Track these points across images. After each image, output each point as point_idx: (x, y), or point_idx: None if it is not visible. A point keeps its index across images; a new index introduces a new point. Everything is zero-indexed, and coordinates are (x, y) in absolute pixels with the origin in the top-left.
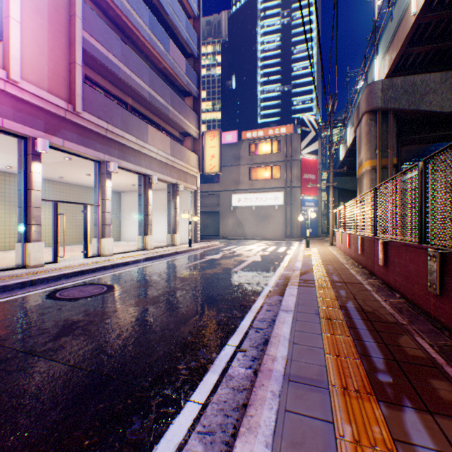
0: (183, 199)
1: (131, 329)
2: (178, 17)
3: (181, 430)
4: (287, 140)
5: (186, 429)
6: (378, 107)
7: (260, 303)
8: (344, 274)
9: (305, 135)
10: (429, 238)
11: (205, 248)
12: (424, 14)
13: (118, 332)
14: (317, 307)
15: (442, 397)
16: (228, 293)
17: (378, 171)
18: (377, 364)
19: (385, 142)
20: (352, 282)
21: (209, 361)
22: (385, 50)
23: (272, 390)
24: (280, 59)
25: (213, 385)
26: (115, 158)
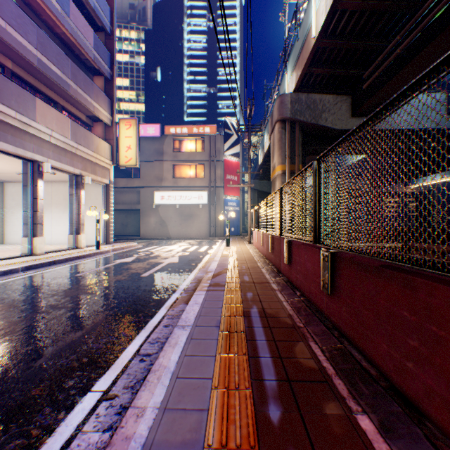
0: (92, 194)
1: None
2: None
3: None
4: (212, 140)
5: None
6: (288, 117)
7: (161, 316)
8: (255, 273)
9: (228, 138)
10: (322, 238)
11: (119, 251)
12: (322, 39)
13: None
14: (220, 317)
15: (331, 428)
16: (124, 307)
17: (288, 176)
18: (269, 391)
19: (293, 150)
20: (261, 281)
21: (47, 430)
22: (293, 67)
23: None
24: (207, 61)
25: None
26: None
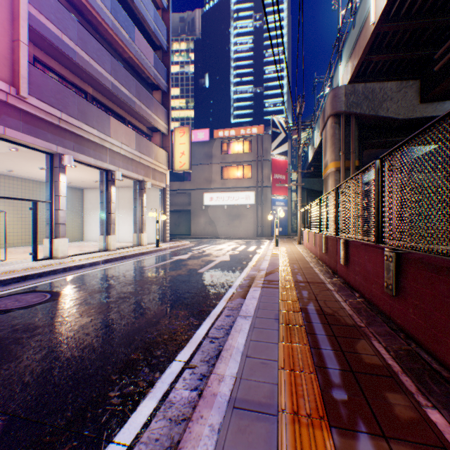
0: (151, 197)
1: (64, 347)
2: (145, 5)
3: None
4: (259, 140)
5: None
6: (341, 111)
7: (221, 307)
8: (308, 273)
9: (276, 137)
10: (385, 238)
11: (174, 248)
12: (382, 24)
13: (46, 351)
14: (278, 311)
15: (398, 415)
16: (189, 297)
17: (342, 173)
18: (333, 378)
19: (348, 145)
20: (316, 281)
21: (149, 383)
22: (348, 57)
23: (211, 423)
24: (253, 61)
25: (148, 416)
26: (71, 151)
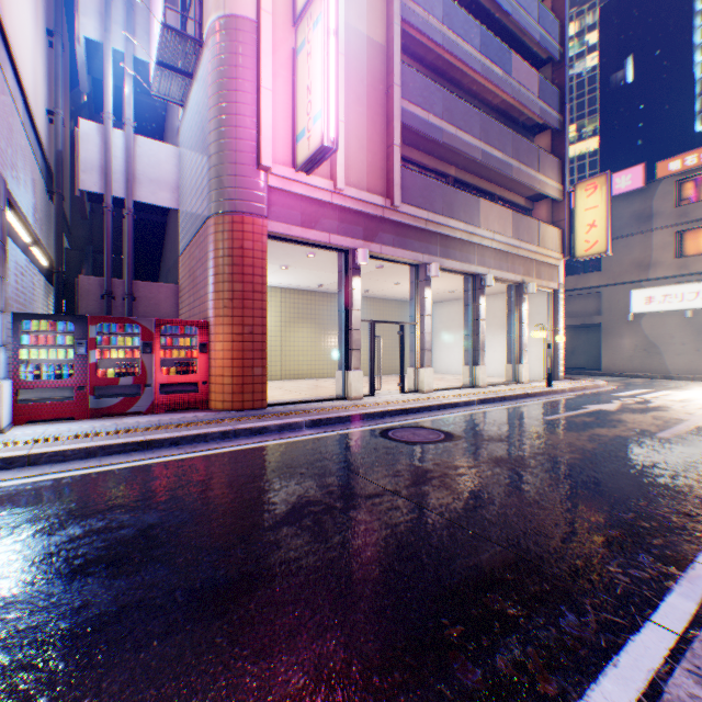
0: (530, 307)
1: (502, 495)
2: (524, 9)
3: (650, 654)
4: None
5: (658, 656)
6: None
7: None
8: None
9: None
10: None
11: (577, 391)
12: None
13: (486, 494)
14: None
15: None
16: (662, 475)
17: None
18: None
19: None
20: None
21: (664, 576)
22: None
23: None
24: None
25: (689, 615)
26: (435, 257)
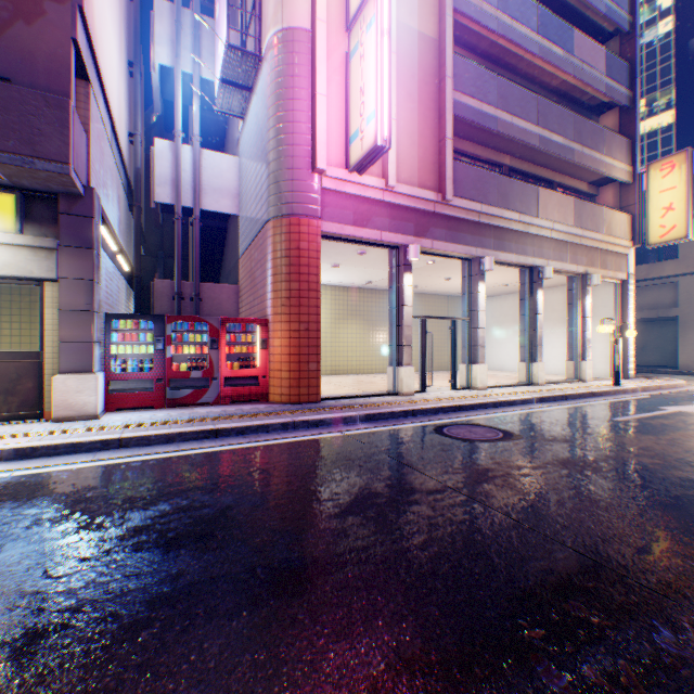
0: (593, 299)
1: (573, 498)
2: None
3: None
4: None
5: None
6: None
7: None
8: None
9: None
10: None
11: (651, 391)
12: None
13: (555, 497)
14: None
15: None
16: None
17: None
18: None
19: None
20: None
21: None
22: None
23: None
24: None
25: None
26: (488, 250)
